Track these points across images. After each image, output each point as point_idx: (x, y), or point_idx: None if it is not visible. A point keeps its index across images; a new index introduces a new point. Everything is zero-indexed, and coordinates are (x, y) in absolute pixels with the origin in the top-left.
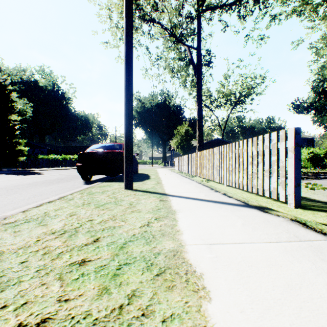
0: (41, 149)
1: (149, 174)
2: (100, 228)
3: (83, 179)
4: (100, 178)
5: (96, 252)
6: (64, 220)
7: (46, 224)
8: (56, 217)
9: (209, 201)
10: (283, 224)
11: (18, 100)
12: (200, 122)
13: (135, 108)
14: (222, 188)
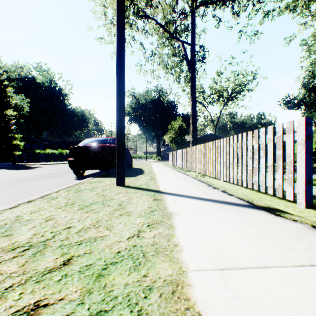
0: (38, 144)
1: (144, 169)
2: (77, 240)
3: (75, 174)
4: (94, 172)
5: (61, 286)
6: (35, 227)
7: (10, 234)
8: (28, 224)
9: (208, 200)
10: (306, 233)
11: (15, 96)
12: (194, 117)
13: (130, 104)
14: (219, 184)
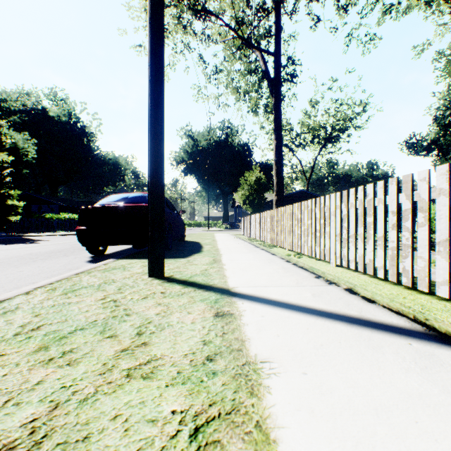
0: (51, 206)
1: (202, 243)
2: None
3: (90, 252)
4: (123, 249)
5: None
6: None
7: None
8: None
9: (331, 315)
10: None
11: (16, 134)
12: (279, 165)
13: (185, 147)
14: (331, 272)
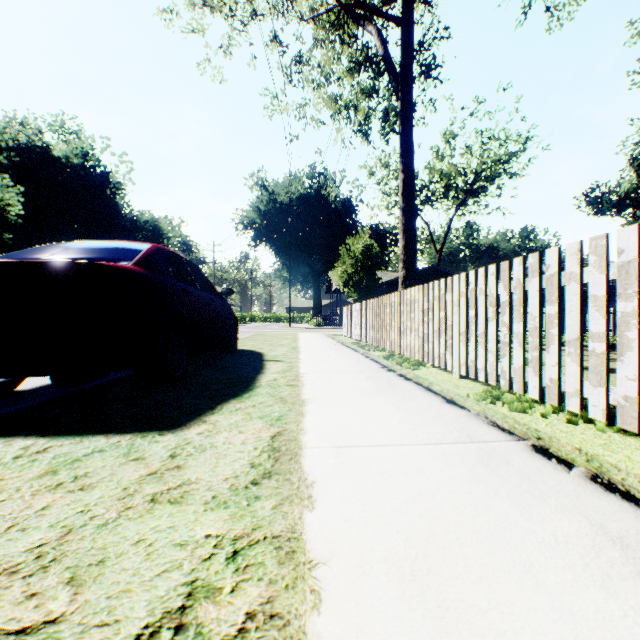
0: None
1: (269, 355)
2: None
3: None
4: None
5: None
6: None
7: None
8: None
9: None
10: None
11: None
12: (409, 215)
13: (256, 203)
14: None
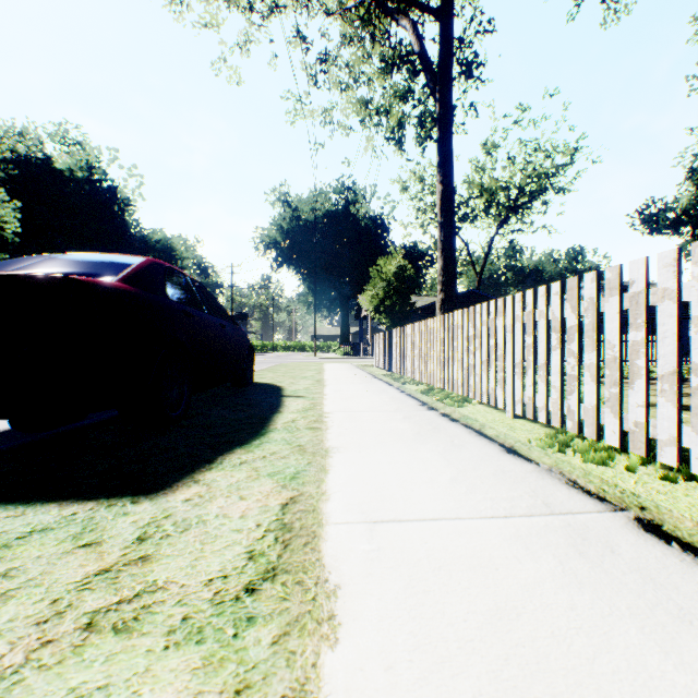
0: None
1: (289, 390)
2: None
3: None
4: None
5: None
6: None
7: None
8: None
9: None
10: None
11: None
12: (448, 232)
13: (278, 221)
14: None
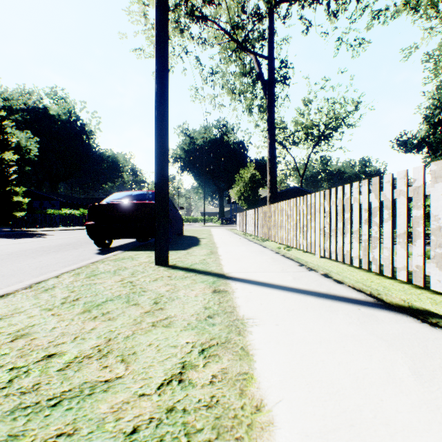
0: (52, 202)
1: (200, 237)
2: (54, 392)
3: (98, 245)
4: (126, 242)
5: None
6: None
7: None
8: None
9: (305, 292)
10: None
11: (19, 133)
12: (272, 163)
13: (182, 145)
14: (314, 262)
